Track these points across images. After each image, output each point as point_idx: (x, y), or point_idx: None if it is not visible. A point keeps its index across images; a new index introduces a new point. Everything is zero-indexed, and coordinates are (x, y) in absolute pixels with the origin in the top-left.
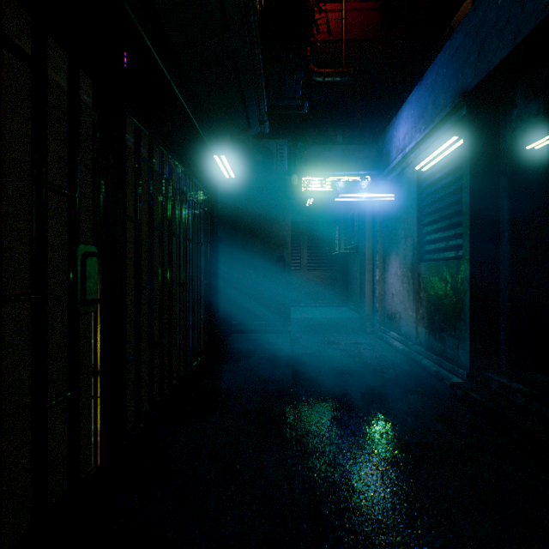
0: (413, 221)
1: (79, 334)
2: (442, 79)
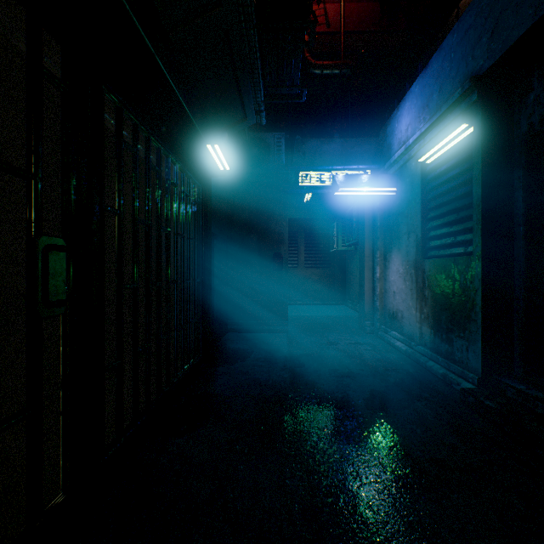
0: (416, 216)
1: (41, 342)
2: (449, 64)
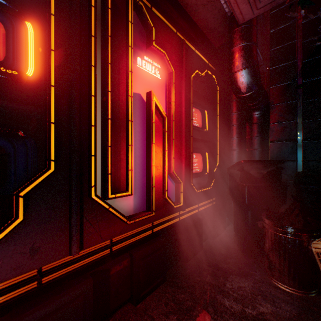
0: None
1: None
2: None
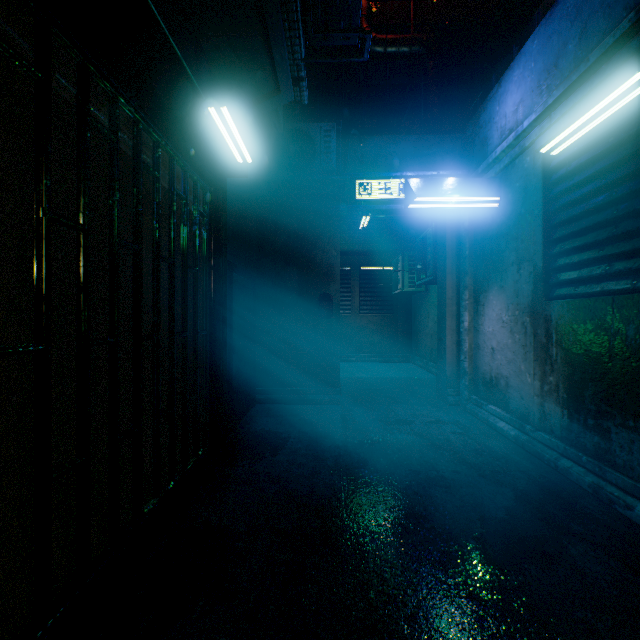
0: (534, 236)
1: None
2: None
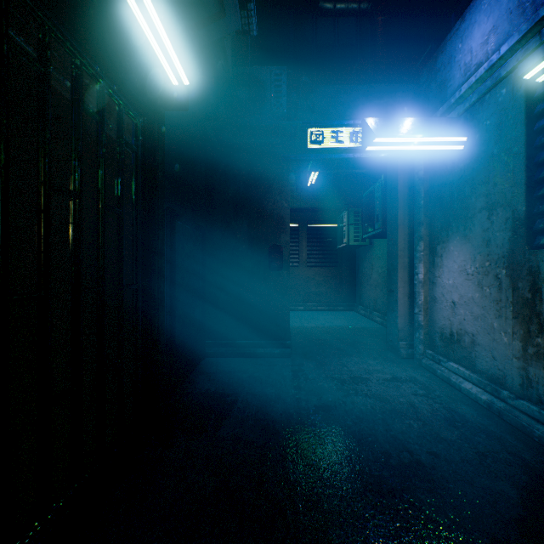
0: (512, 177)
1: None
2: None
